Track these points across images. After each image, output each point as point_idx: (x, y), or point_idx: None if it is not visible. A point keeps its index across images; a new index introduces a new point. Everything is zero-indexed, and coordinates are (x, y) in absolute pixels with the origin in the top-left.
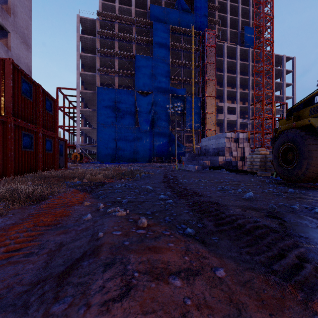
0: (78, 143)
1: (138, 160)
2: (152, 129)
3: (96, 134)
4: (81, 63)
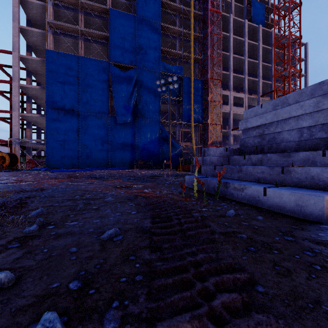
0: (15, 138)
1: (114, 165)
2: (135, 120)
3: None
4: (27, 18)
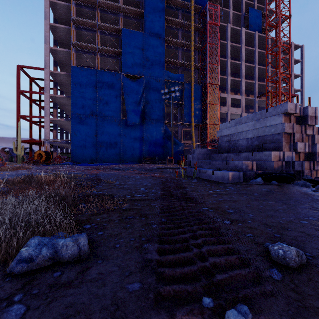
0: (46, 138)
1: (125, 161)
2: (142, 122)
3: None
4: (54, 38)
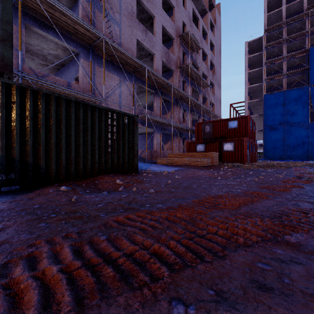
0: None
1: (313, 158)
2: None
3: (259, 134)
4: (247, 78)
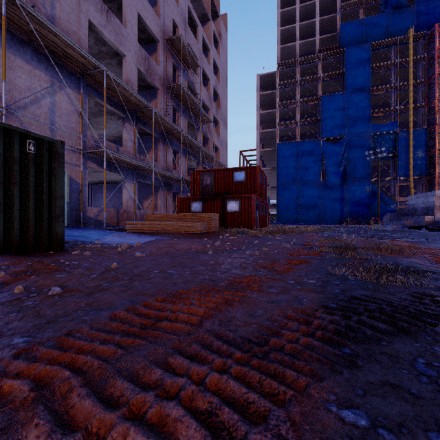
0: None
1: (324, 221)
2: (343, 182)
3: (273, 192)
4: (259, 120)
